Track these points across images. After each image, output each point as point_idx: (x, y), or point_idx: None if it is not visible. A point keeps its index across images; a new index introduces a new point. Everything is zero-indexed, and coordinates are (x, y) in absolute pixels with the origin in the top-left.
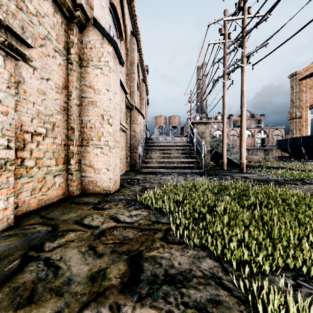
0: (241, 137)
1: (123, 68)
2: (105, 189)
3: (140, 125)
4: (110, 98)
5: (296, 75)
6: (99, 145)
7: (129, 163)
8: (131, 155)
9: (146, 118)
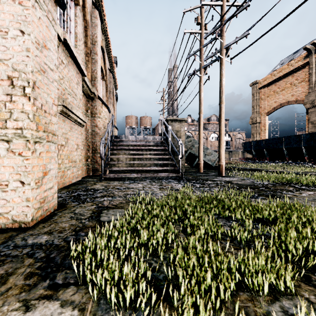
0: (220, 136)
1: (81, 44)
2: (16, 219)
3: (104, 119)
4: (28, 47)
5: (256, 84)
6: (2, 137)
7: (89, 166)
8: (93, 156)
9: (115, 115)
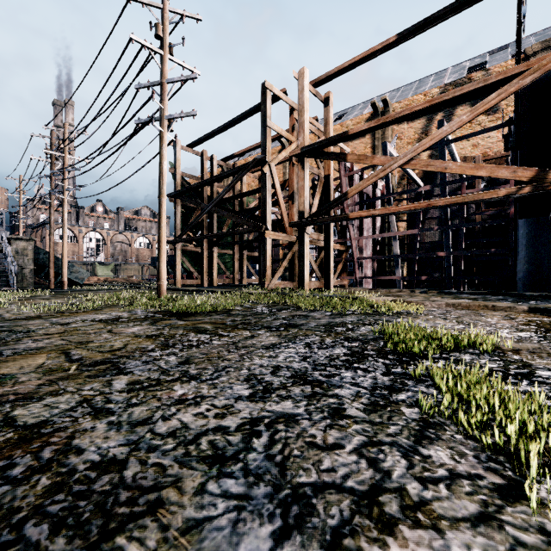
0: (62, 258)
1: None
2: None
3: None
4: None
5: None
6: None
7: None
8: None
9: None
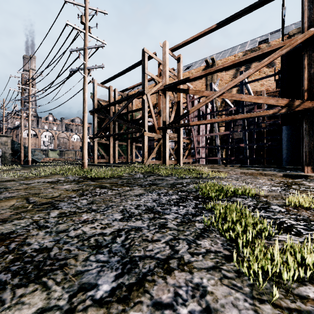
0: (28, 147)
1: None
2: None
3: None
4: None
5: None
6: None
7: None
8: None
9: None
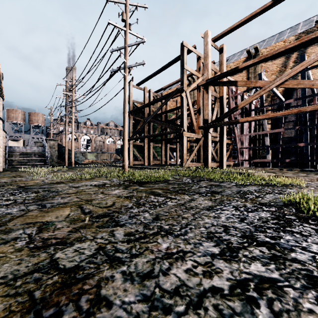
0: (71, 150)
1: None
2: None
3: (3, 138)
4: (1, 139)
5: None
6: None
7: None
8: None
9: None
